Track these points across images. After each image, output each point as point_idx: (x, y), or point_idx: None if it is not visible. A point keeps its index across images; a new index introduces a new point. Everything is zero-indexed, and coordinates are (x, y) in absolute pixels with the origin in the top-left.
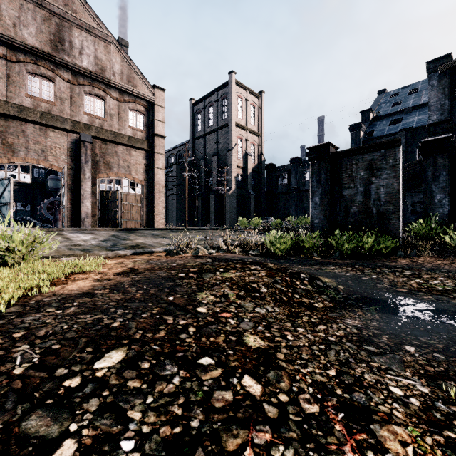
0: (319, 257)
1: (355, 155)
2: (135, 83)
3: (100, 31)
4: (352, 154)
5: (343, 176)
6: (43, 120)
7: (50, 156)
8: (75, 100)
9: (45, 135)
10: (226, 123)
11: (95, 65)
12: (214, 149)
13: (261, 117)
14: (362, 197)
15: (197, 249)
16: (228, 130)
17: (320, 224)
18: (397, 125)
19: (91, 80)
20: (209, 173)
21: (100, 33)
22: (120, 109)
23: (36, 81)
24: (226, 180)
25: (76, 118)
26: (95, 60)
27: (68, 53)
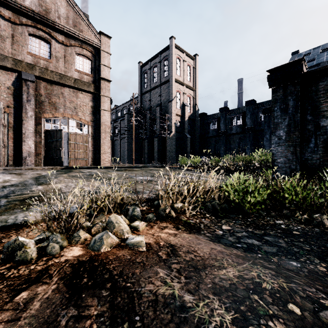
0: None
1: None
2: (81, 28)
3: None
4: None
5: (320, 101)
6: None
7: None
8: (18, 39)
9: None
10: (167, 79)
11: (39, 5)
12: (158, 101)
13: (195, 75)
14: None
15: (107, 223)
16: (169, 85)
17: (286, 164)
18: None
19: (35, 21)
20: (154, 121)
21: None
22: (66, 52)
23: None
24: (167, 126)
25: (19, 57)
26: (39, 1)
27: None
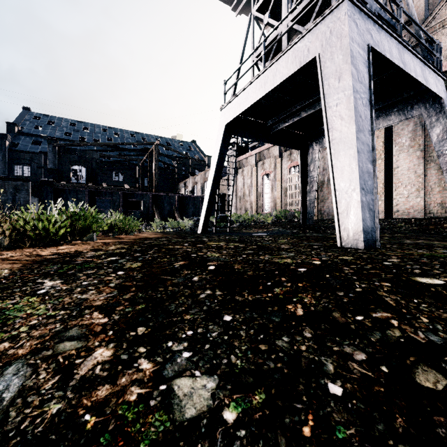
0: None
1: (7, 180)
2: None
3: None
4: (6, 180)
5: None
6: None
7: None
8: None
9: None
10: None
11: None
12: None
13: None
14: (11, 201)
15: None
16: None
17: None
18: (38, 146)
19: None
20: None
21: None
22: None
23: None
24: None
25: None
26: None
27: None
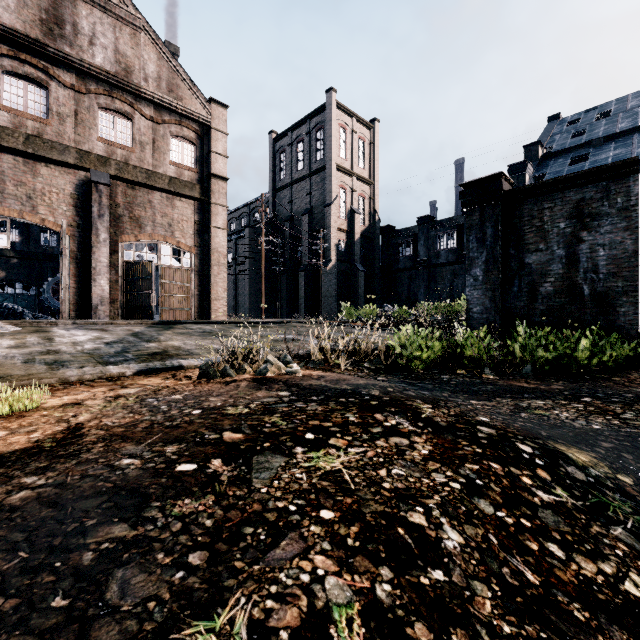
0: (496, 376)
1: (548, 193)
2: (181, 94)
3: (123, 10)
4: (543, 192)
5: (525, 230)
6: (30, 147)
7: (42, 206)
8: (84, 117)
9: (33, 171)
10: (322, 166)
11: (116, 63)
12: (305, 205)
13: (373, 158)
14: (562, 266)
15: (266, 362)
16: (325, 175)
17: (483, 315)
18: (581, 164)
19: (109, 88)
20: (298, 240)
21: (123, 12)
22: (156, 134)
23: (19, 86)
24: (322, 250)
25: (85, 147)
26: (116, 55)
27: (71, 42)
